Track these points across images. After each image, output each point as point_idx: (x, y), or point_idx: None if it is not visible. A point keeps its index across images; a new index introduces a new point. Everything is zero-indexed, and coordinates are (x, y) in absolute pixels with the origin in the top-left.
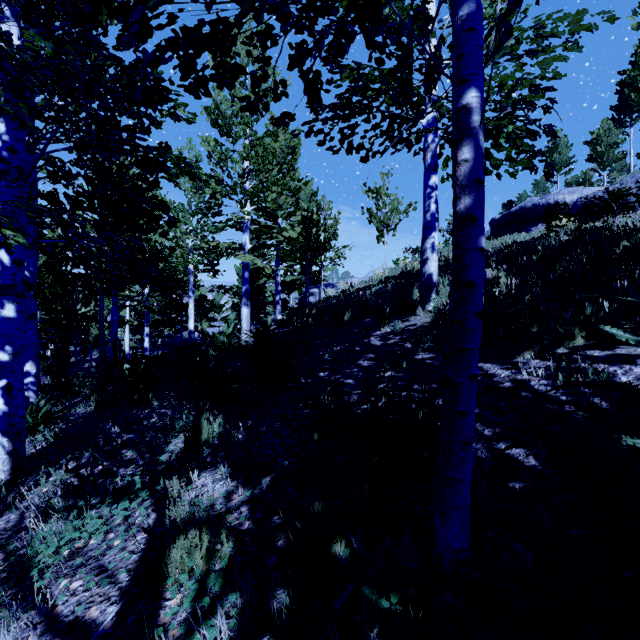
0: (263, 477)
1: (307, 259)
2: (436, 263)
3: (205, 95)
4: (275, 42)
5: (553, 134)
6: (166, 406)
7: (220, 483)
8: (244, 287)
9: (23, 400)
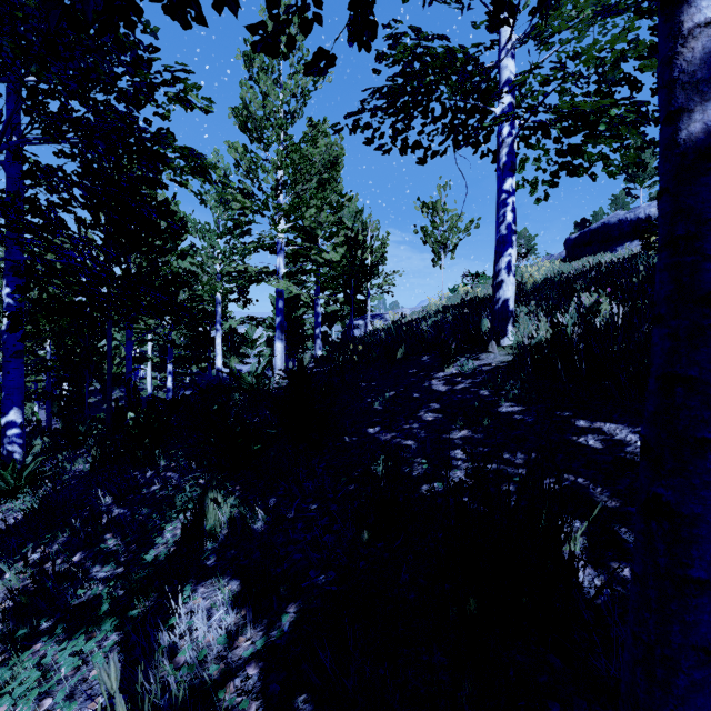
0: (286, 604)
1: (351, 286)
2: (513, 287)
3: (197, 20)
4: None
5: None
6: (174, 467)
7: (222, 609)
8: (278, 318)
9: None
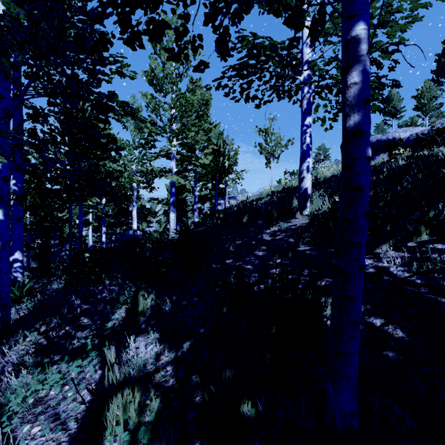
0: (184, 341)
1: (216, 179)
2: (310, 180)
3: (140, 47)
4: (193, 1)
5: (398, 85)
6: (114, 284)
7: (151, 346)
8: (172, 199)
9: (8, 280)
